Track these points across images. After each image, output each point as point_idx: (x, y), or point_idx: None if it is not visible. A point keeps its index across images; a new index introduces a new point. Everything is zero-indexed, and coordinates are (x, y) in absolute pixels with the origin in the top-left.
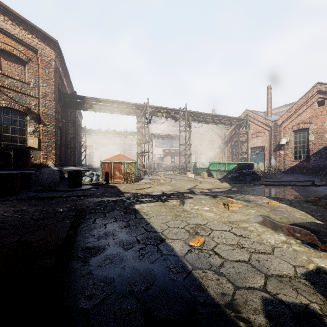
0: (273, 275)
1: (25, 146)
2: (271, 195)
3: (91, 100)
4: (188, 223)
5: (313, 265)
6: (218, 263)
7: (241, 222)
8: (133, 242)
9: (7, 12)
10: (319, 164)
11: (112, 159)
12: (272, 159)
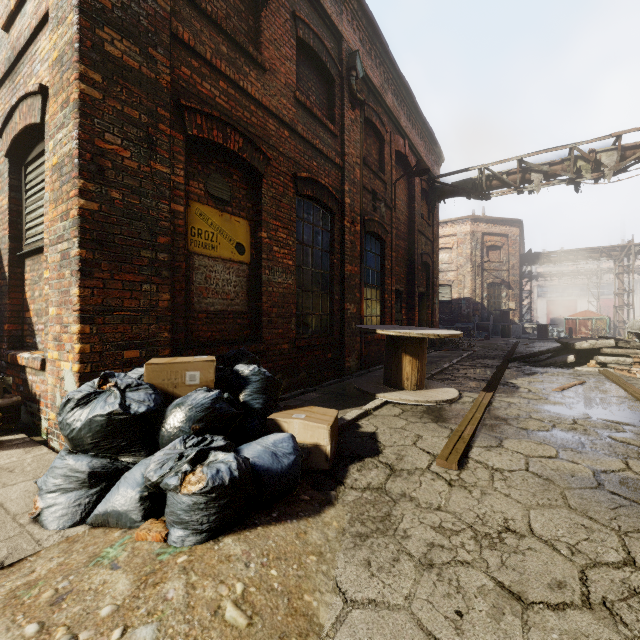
0: None
1: (500, 307)
2: None
3: (549, 254)
4: None
5: None
6: None
7: None
8: None
9: (493, 221)
10: None
11: (576, 315)
12: None
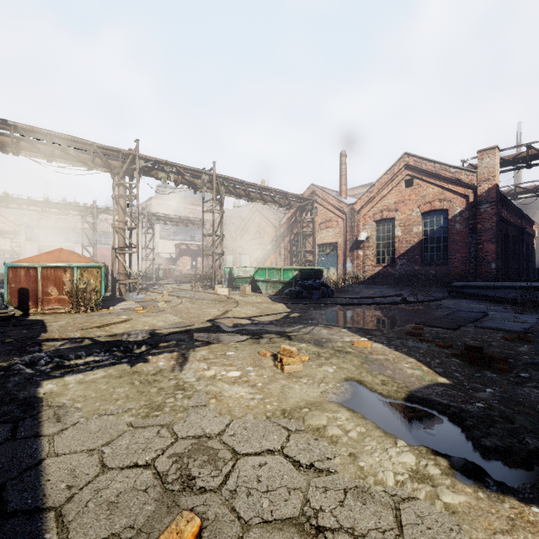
0: None
1: None
2: (352, 325)
3: None
4: (176, 433)
5: None
6: None
7: (310, 409)
8: None
9: None
10: (406, 270)
11: (40, 259)
12: (348, 263)
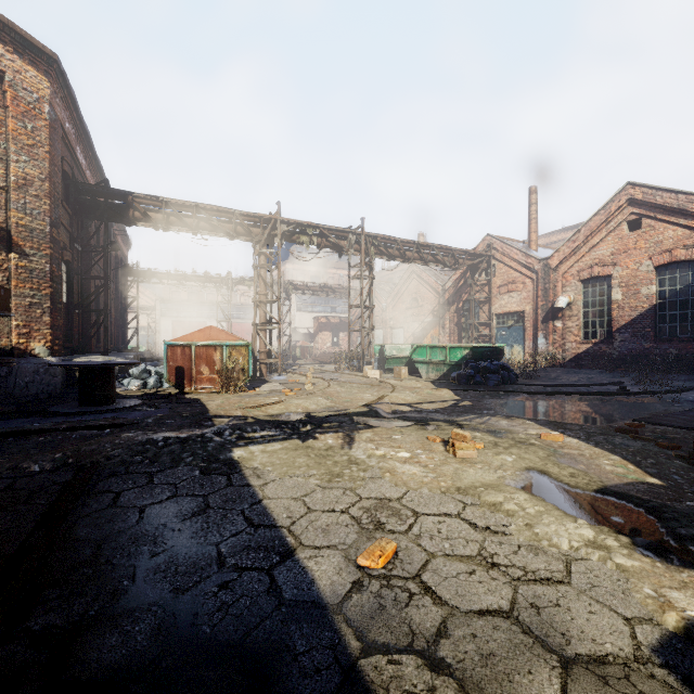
0: (579, 657)
1: None
2: (542, 417)
3: (146, 201)
4: (360, 495)
5: (677, 618)
6: (432, 624)
7: (486, 489)
8: (204, 566)
9: None
10: (630, 348)
11: (193, 337)
12: (540, 339)
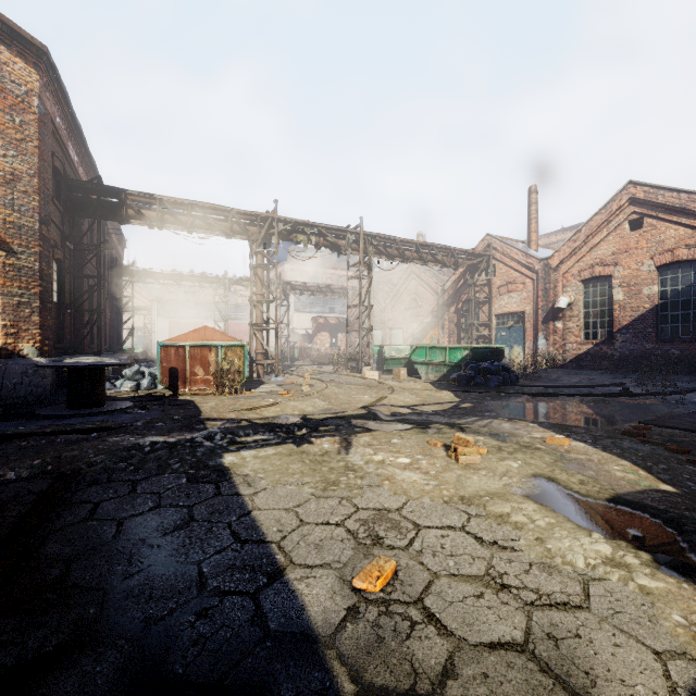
0: None
1: None
2: (545, 420)
3: (139, 199)
4: (357, 505)
5: None
6: (437, 661)
7: (492, 498)
8: (182, 589)
9: None
10: (632, 349)
11: (187, 337)
12: (540, 339)
